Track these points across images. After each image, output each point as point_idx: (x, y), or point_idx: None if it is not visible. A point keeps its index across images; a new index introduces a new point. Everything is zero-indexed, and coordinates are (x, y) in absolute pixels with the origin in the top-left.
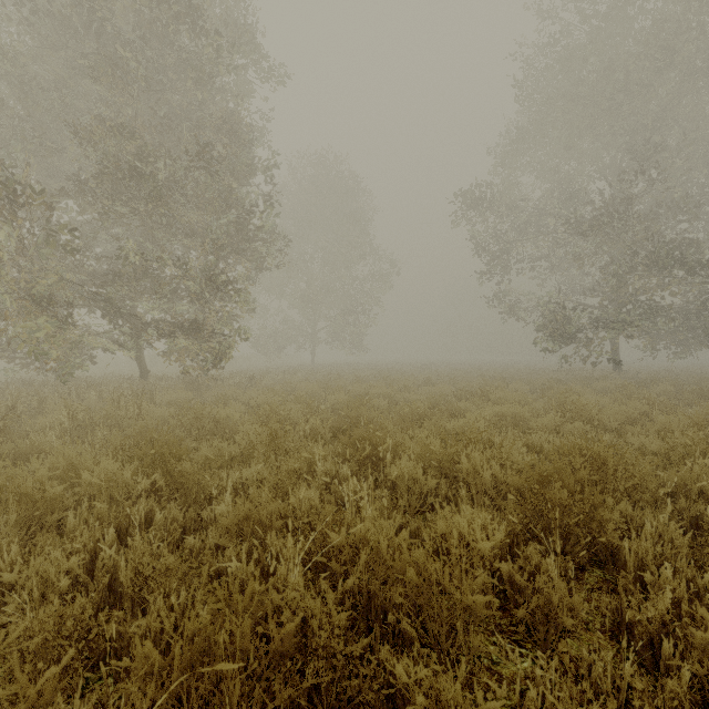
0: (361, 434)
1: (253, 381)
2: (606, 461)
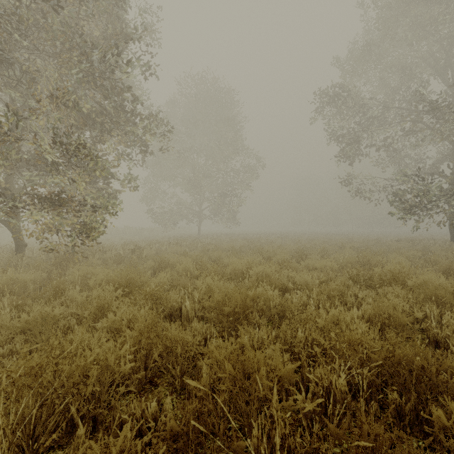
0: None
1: (135, 252)
2: None
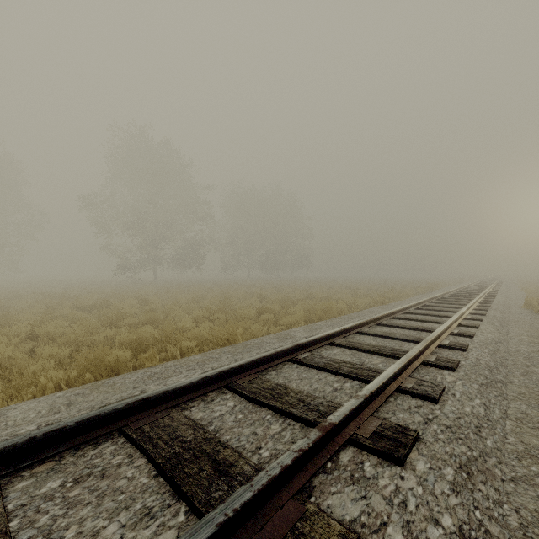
0: (14, 296)
1: None
2: (64, 294)
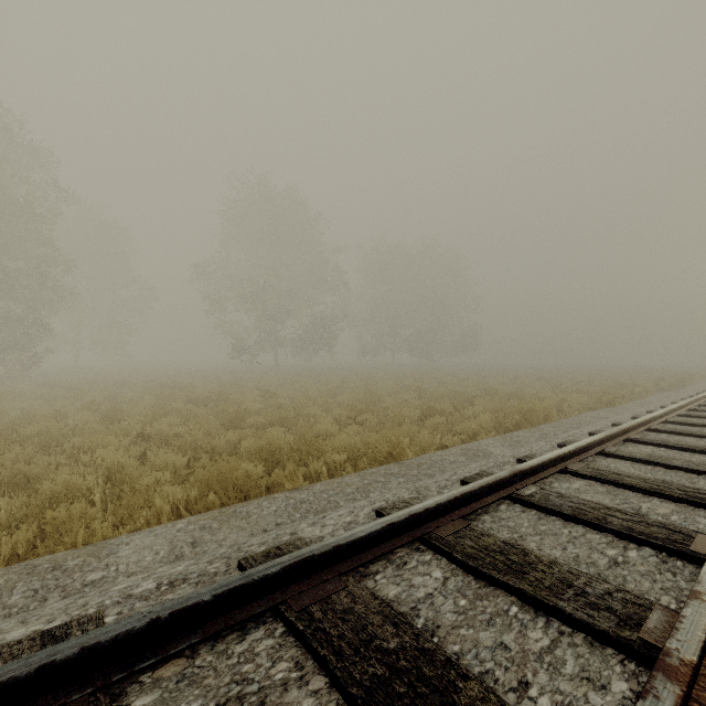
0: (123, 384)
1: (47, 377)
2: (175, 383)
